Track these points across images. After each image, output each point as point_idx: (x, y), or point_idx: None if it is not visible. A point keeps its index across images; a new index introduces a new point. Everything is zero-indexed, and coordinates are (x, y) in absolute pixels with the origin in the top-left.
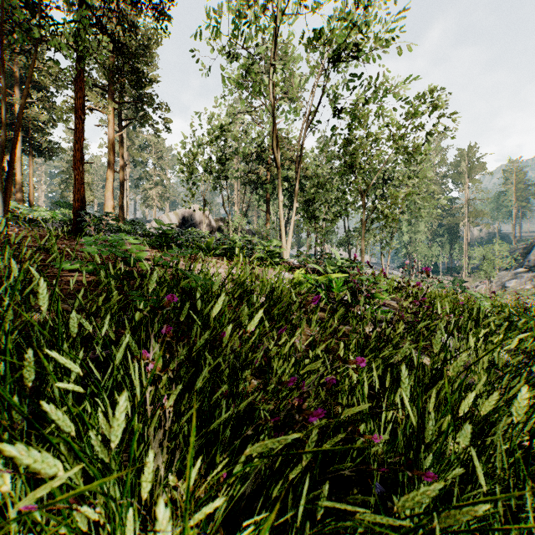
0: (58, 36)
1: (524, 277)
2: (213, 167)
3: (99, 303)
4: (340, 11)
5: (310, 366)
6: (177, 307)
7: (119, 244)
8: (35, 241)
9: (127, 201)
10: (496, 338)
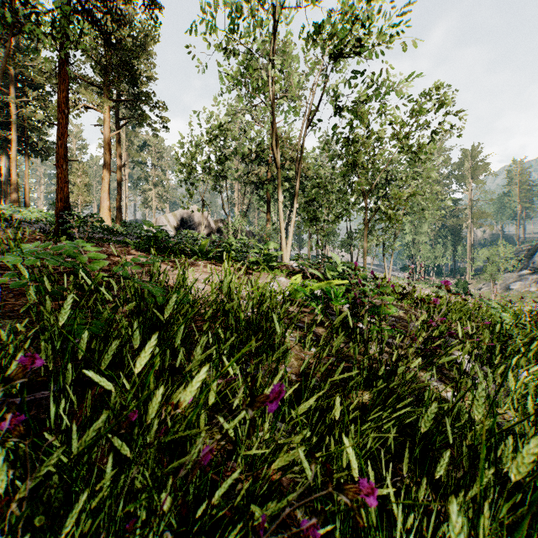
0: (40, 24)
1: (529, 280)
2: (212, 167)
3: (3, 336)
4: (342, 4)
5: (284, 457)
6: (41, 376)
7: (66, 251)
8: (6, 244)
9: (126, 202)
10: (532, 367)
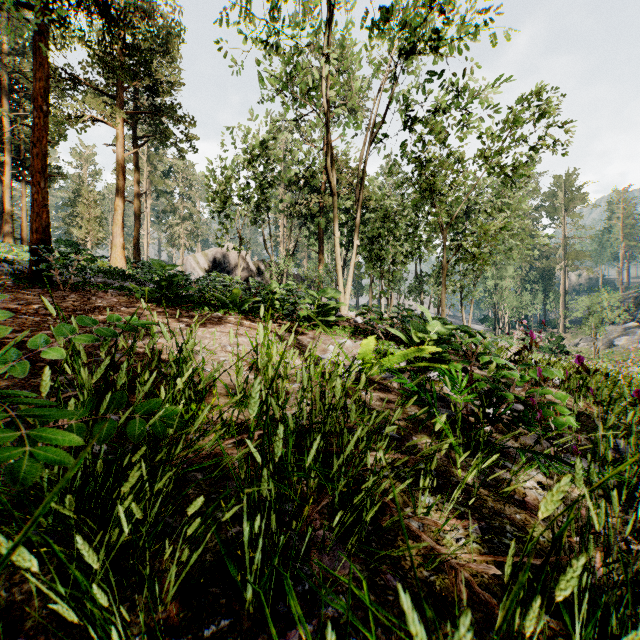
0: None
1: (637, 334)
2: (251, 195)
3: None
4: None
5: None
6: None
7: None
8: None
9: (148, 240)
10: None
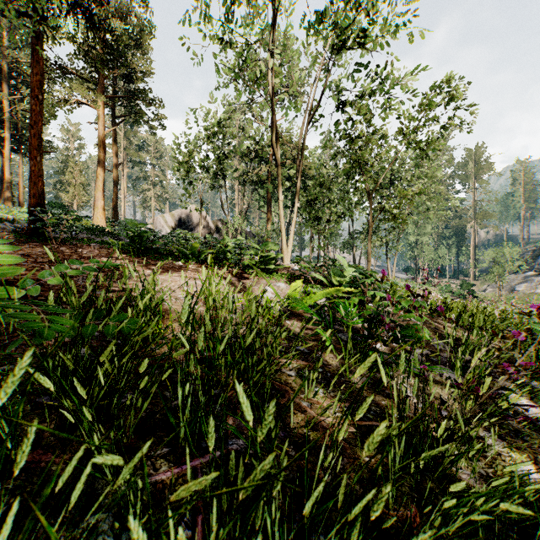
0: None
1: (535, 281)
2: (210, 165)
3: None
4: None
5: None
6: None
7: None
8: None
9: (124, 203)
10: None
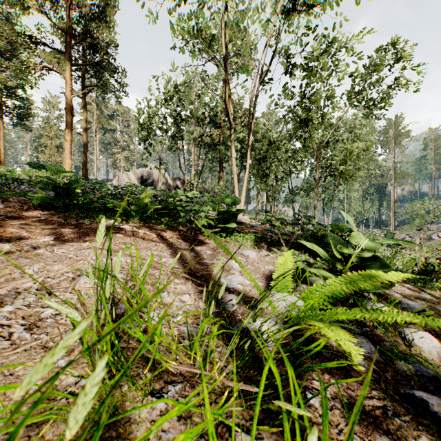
0: None
1: None
2: (168, 128)
3: None
4: None
5: None
6: None
7: None
8: None
9: (97, 164)
10: None
